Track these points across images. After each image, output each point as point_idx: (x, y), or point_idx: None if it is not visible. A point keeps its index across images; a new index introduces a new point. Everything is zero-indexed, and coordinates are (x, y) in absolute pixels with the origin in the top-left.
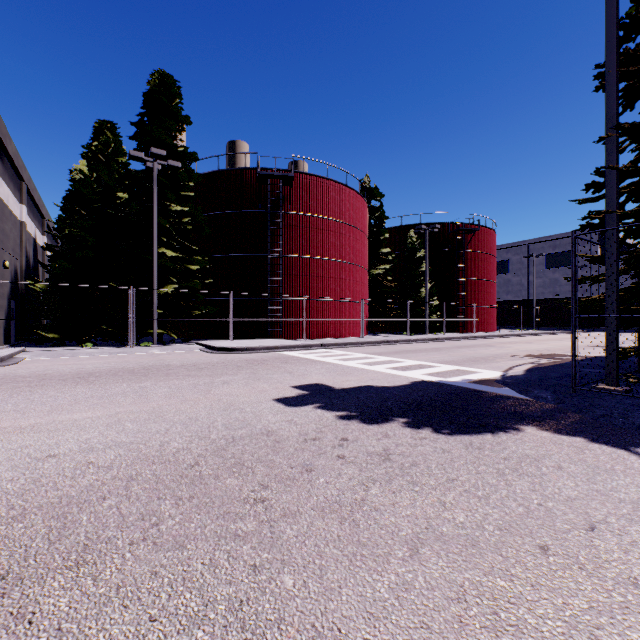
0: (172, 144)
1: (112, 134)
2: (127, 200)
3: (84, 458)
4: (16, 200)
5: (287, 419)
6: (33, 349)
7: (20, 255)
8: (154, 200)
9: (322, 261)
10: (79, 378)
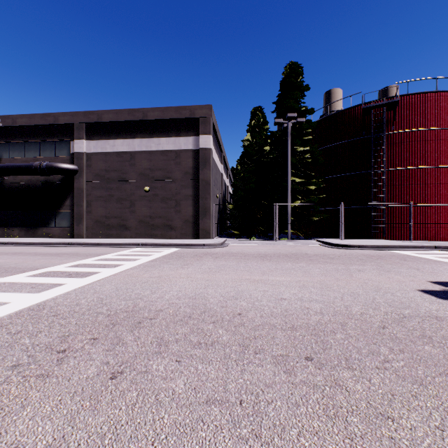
0: (297, 107)
1: (261, 113)
2: (269, 151)
3: (301, 304)
4: (220, 162)
5: (447, 309)
6: (229, 239)
7: (221, 190)
8: (288, 147)
9: (429, 169)
10: (261, 257)
